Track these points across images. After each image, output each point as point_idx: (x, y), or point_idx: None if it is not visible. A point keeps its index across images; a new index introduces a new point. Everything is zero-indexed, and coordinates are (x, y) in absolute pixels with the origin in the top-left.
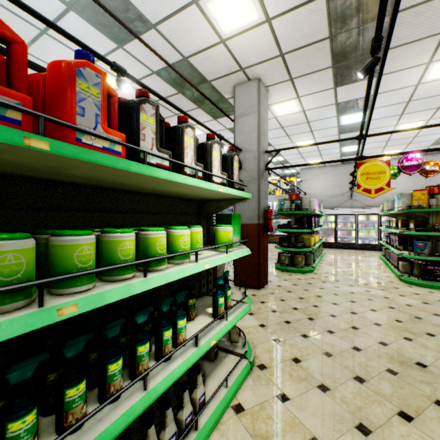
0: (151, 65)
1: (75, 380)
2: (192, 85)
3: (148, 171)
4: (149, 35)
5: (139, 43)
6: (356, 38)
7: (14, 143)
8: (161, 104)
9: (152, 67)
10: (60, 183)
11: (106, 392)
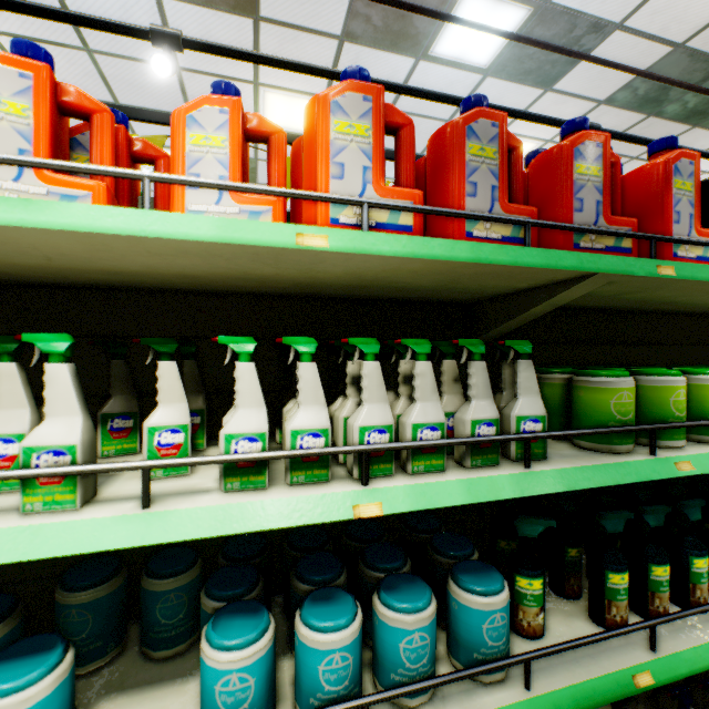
0: (597, 93)
1: (661, 557)
2: (703, 92)
3: None
4: (605, 45)
5: (583, 68)
6: None
7: (649, 274)
8: None
9: (598, 96)
10: (574, 310)
11: (688, 594)
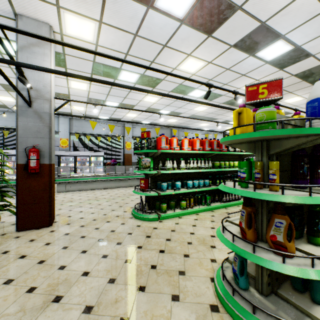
0: (220, 102)
1: (222, 179)
2: None
3: (230, 153)
4: (221, 97)
5: (217, 99)
6: (319, 77)
7: (220, 153)
8: (222, 110)
9: (221, 102)
10: (214, 154)
11: None
